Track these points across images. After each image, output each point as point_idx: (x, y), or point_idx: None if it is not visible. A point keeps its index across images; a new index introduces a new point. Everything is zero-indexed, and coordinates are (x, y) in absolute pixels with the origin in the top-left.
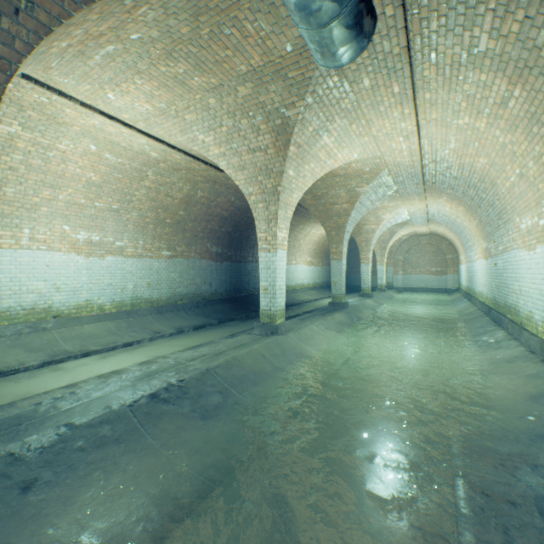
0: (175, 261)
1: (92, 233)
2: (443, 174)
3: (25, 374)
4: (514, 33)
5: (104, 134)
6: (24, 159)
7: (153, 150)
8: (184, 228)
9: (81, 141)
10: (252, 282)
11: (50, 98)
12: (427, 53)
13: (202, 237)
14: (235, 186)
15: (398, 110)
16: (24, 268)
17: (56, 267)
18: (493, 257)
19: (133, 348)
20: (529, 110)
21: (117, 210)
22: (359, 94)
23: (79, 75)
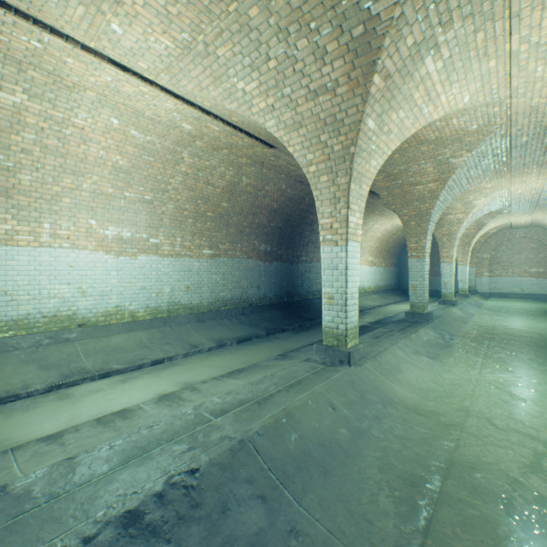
0: (218, 261)
1: (122, 228)
2: None
3: (24, 402)
4: None
5: (122, 99)
6: (37, 139)
7: (184, 120)
8: (227, 222)
9: (99, 113)
10: (305, 285)
11: (41, 39)
12: None
13: (249, 233)
14: (286, 168)
15: None
16: (44, 268)
17: (81, 268)
18: None
19: (163, 367)
20: None
21: (150, 201)
22: None
23: None
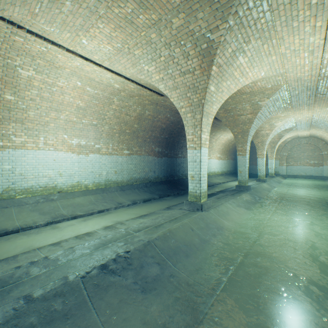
0: (132, 157)
1: (80, 139)
2: None
3: (35, 230)
4: None
5: (84, 73)
6: (38, 93)
7: (115, 83)
8: (137, 135)
9: (71, 79)
10: (180, 170)
11: (47, 47)
12: None
13: (149, 141)
14: (170, 106)
15: (310, 24)
16: (40, 161)
17: (59, 161)
18: None
19: (104, 214)
20: None
21: (96, 124)
22: (277, 11)
23: (59, 23)
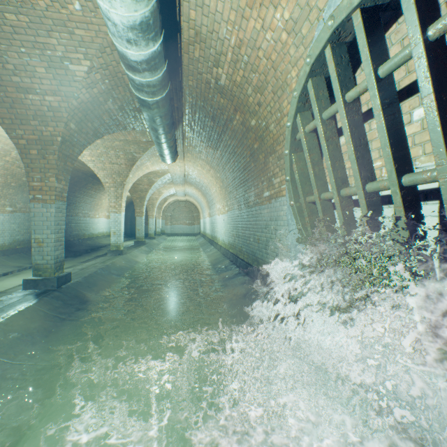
0: (15, 215)
1: None
2: (193, 179)
3: None
4: (210, 160)
5: (5, 134)
6: None
7: None
8: (23, 190)
9: None
10: (69, 231)
11: None
12: (189, 152)
13: None
14: (74, 166)
15: (178, 161)
16: None
17: None
18: (211, 217)
19: (13, 275)
20: (215, 176)
21: None
22: None
23: None
